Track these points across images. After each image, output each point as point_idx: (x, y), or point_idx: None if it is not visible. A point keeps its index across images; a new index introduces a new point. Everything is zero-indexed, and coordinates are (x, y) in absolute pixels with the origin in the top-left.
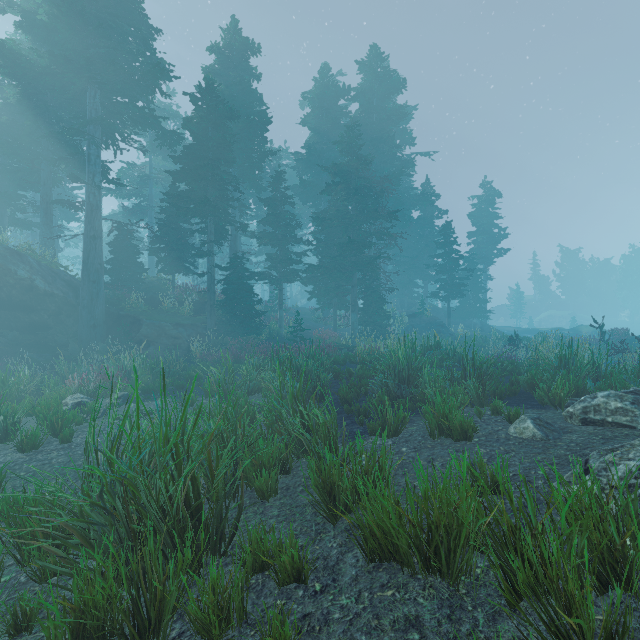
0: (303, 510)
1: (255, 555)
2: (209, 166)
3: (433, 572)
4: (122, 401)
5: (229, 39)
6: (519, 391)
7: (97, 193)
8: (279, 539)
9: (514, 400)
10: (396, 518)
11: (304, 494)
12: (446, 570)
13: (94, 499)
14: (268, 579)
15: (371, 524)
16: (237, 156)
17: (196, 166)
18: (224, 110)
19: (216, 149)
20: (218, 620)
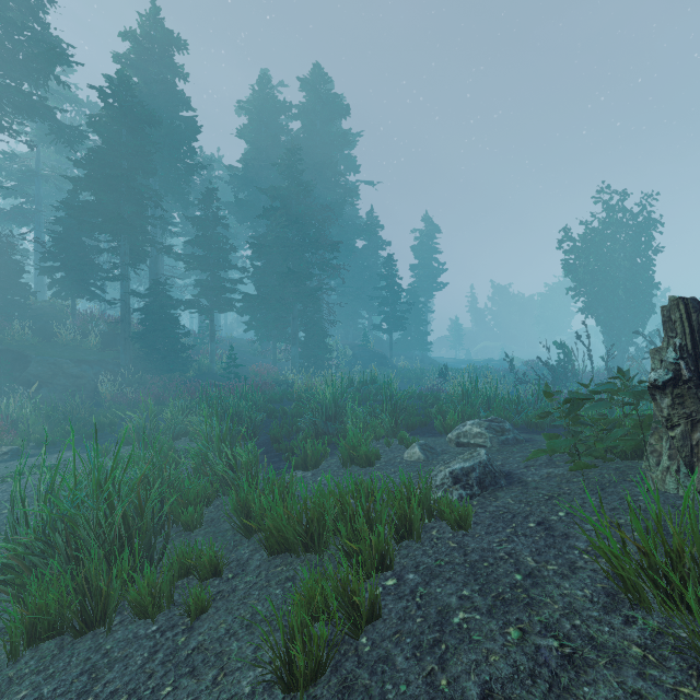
0: (225, 534)
1: (181, 565)
2: (123, 177)
3: (310, 551)
4: (10, 457)
5: (148, 27)
6: (429, 422)
7: None
8: (201, 549)
9: (423, 430)
10: (286, 519)
11: (227, 522)
12: (318, 548)
13: (25, 542)
14: (192, 580)
15: (270, 526)
16: (159, 164)
17: (106, 175)
18: (142, 114)
19: (132, 157)
20: (153, 603)
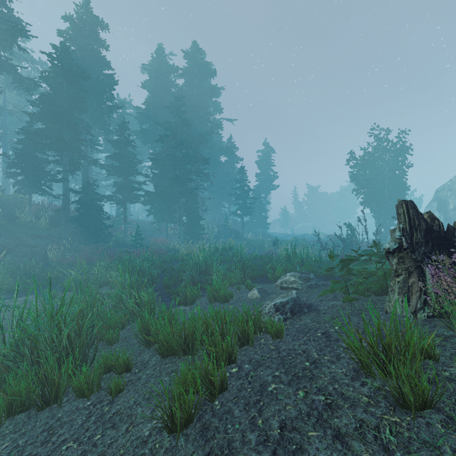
0: (133, 346)
1: (106, 365)
2: (64, 113)
3: (187, 354)
4: None
5: (82, 14)
6: (265, 274)
7: None
8: (118, 355)
9: (261, 279)
10: (172, 334)
11: (135, 339)
12: (192, 352)
13: (3, 353)
14: (112, 374)
15: (162, 339)
16: (89, 105)
17: (53, 111)
18: (78, 71)
19: (71, 100)
20: (88, 388)
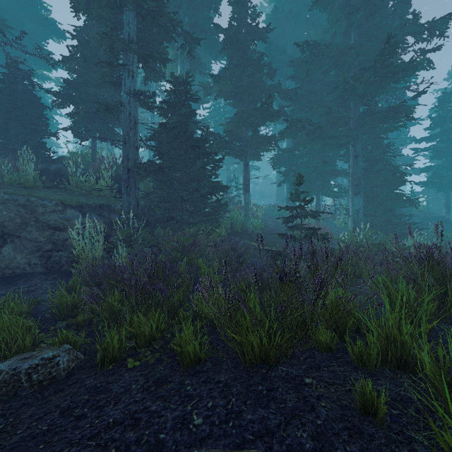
0: None
1: None
2: None
3: None
4: None
5: None
6: None
7: None
8: None
9: None
10: None
11: None
12: None
13: None
14: None
15: None
16: None
17: None
18: None
19: None
20: None
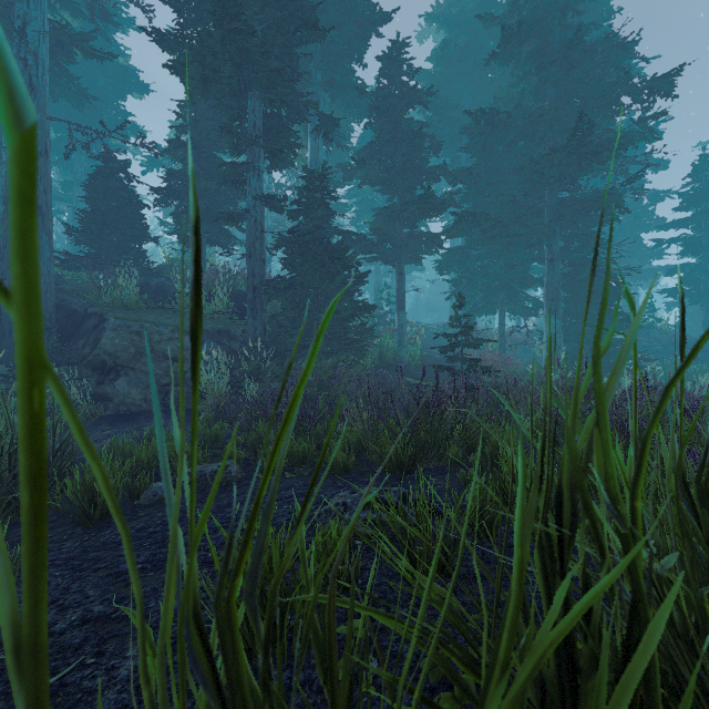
0: None
1: None
2: None
3: None
4: None
5: None
6: None
7: (31, 60)
8: None
9: None
10: None
11: None
12: None
13: None
14: None
15: None
16: None
17: None
18: None
19: None
20: None
